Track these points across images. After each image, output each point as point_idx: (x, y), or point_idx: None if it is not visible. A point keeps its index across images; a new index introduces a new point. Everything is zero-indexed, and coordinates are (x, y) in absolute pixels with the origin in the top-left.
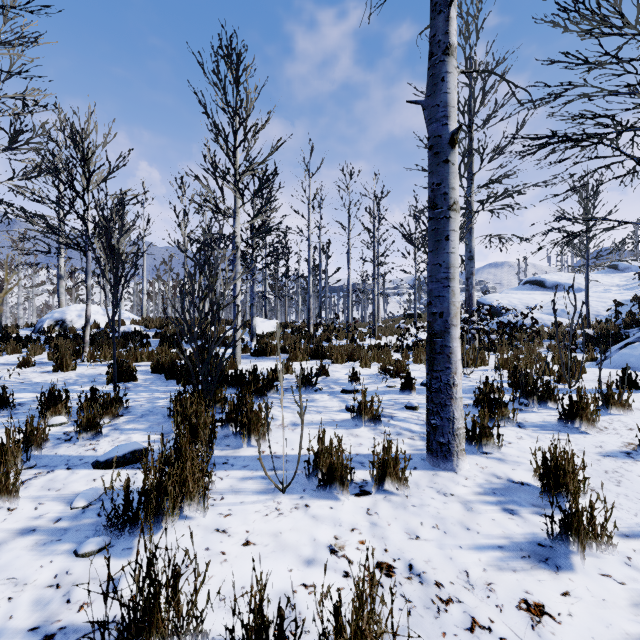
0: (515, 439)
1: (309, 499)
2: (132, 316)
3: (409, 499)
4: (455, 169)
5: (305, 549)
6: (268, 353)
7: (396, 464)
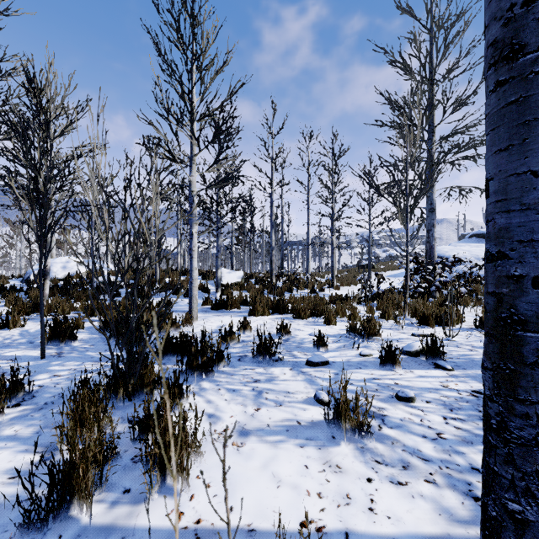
0: None
1: None
2: (112, 267)
3: None
4: None
5: None
6: (229, 306)
7: None
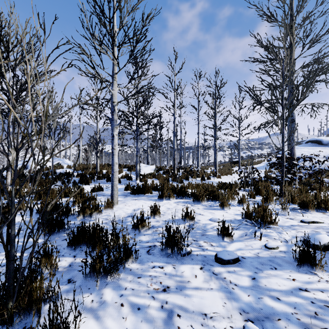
0: None
1: None
2: (70, 163)
3: None
4: None
5: None
6: (143, 191)
7: None
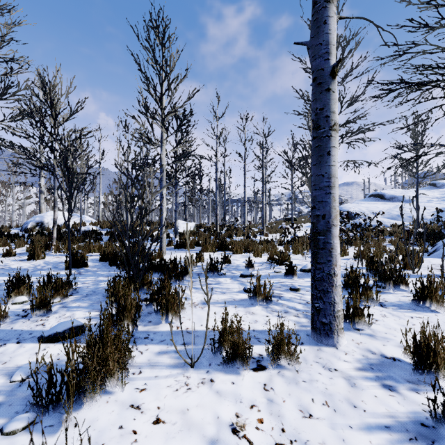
0: (380, 317)
1: (214, 374)
2: (91, 219)
3: (299, 374)
4: (335, 96)
5: (209, 428)
6: (186, 246)
7: (288, 343)
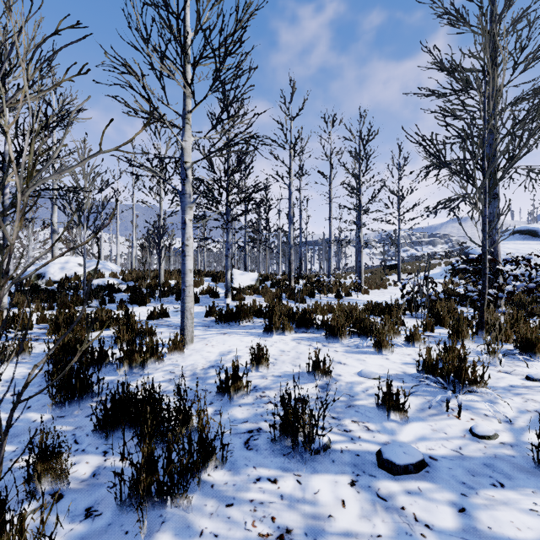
0: None
1: None
2: (115, 268)
3: None
4: None
5: None
6: (238, 319)
7: None
